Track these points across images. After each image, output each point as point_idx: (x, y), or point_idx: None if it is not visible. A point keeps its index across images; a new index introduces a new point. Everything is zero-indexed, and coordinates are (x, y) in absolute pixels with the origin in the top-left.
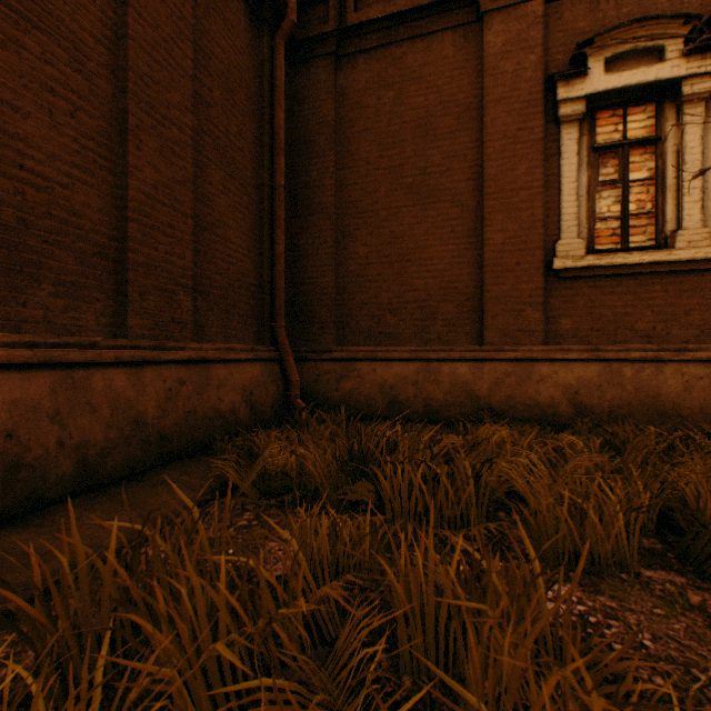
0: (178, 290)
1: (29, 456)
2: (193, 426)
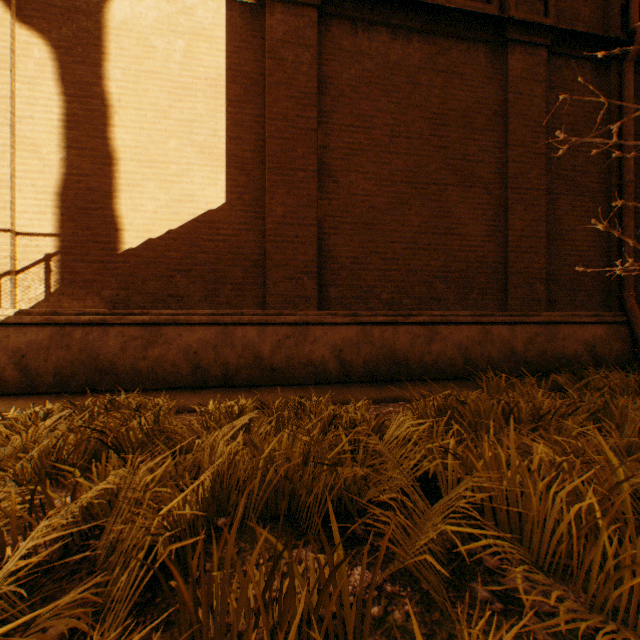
0: (534, 282)
1: (471, 357)
2: (543, 360)
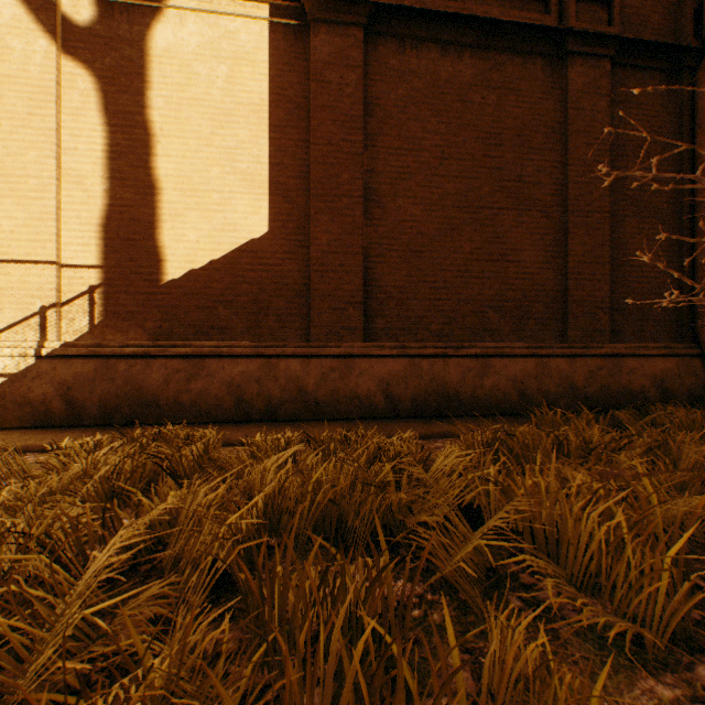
0: (597, 312)
1: (526, 391)
2: (606, 395)
